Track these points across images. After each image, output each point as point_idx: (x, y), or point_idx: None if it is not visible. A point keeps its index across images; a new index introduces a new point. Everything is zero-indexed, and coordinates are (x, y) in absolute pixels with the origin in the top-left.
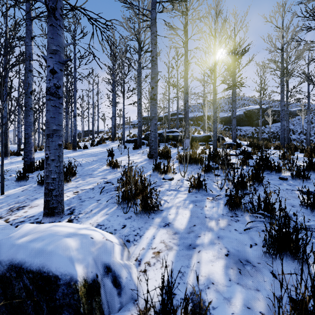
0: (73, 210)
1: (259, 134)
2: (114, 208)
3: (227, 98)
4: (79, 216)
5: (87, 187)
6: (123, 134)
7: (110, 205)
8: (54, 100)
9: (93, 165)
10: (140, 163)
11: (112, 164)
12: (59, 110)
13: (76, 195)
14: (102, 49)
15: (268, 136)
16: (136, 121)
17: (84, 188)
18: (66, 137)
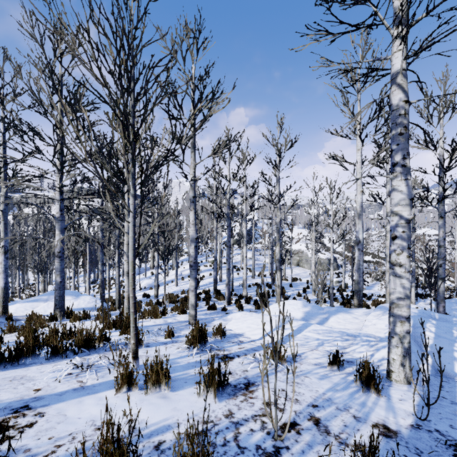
0: None
1: None
2: None
3: None
4: None
5: None
6: None
7: None
8: None
9: None
10: None
11: None
12: None
13: None
14: None
15: None
16: None
17: None
18: None
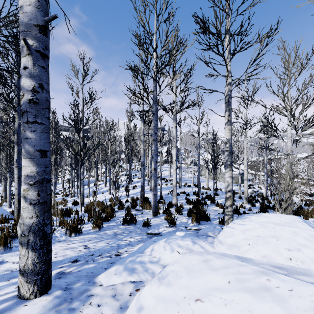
0: None
1: None
2: None
3: None
4: None
5: None
6: None
7: None
8: None
9: None
10: None
11: None
12: None
13: None
14: None
15: None
16: None
17: None
18: None
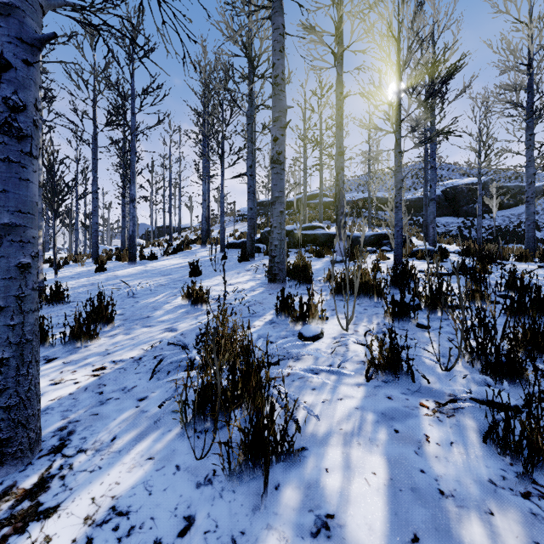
0: (67, 435)
1: (471, 231)
2: (175, 433)
3: (410, 166)
4: (76, 462)
5: (129, 354)
6: (221, 232)
7: (166, 420)
8: (4, 144)
9: (158, 294)
10: (249, 292)
11: (192, 295)
12: (22, 172)
13: (95, 378)
14: (165, 47)
15: (490, 234)
16: (246, 210)
17: (121, 356)
18: (122, 238)
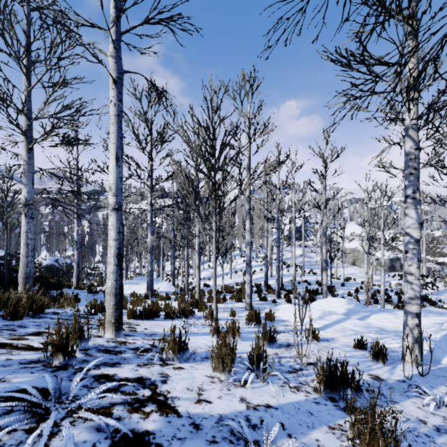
0: None
1: None
2: None
3: None
4: None
5: None
6: None
7: None
8: None
9: None
10: None
11: None
12: None
13: None
14: None
15: None
16: None
17: None
18: None
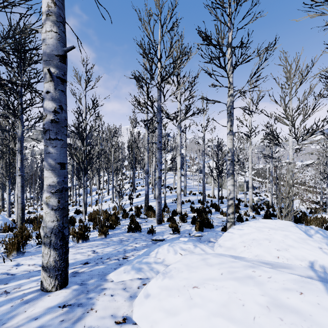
0: None
1: None
2: None
3: None
4: None
5: None
6: None
7: None
8: None
9: None
10: None
11: None
12: None
13: None
14: None
15: None
16: None
17: None
18: None
